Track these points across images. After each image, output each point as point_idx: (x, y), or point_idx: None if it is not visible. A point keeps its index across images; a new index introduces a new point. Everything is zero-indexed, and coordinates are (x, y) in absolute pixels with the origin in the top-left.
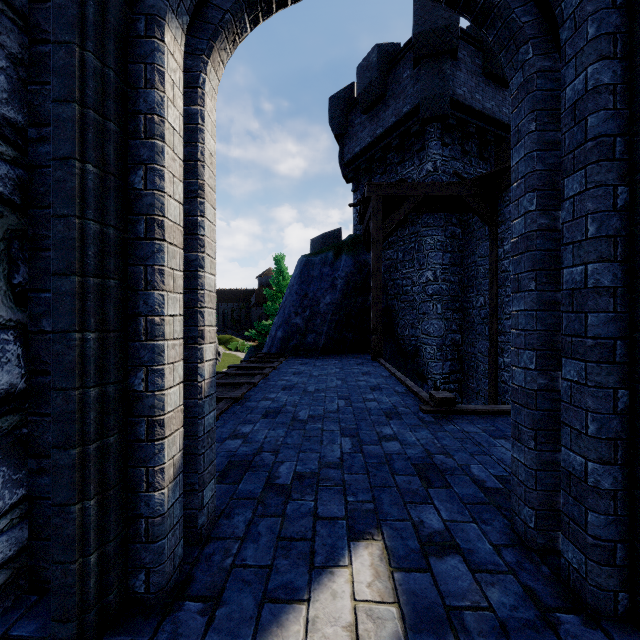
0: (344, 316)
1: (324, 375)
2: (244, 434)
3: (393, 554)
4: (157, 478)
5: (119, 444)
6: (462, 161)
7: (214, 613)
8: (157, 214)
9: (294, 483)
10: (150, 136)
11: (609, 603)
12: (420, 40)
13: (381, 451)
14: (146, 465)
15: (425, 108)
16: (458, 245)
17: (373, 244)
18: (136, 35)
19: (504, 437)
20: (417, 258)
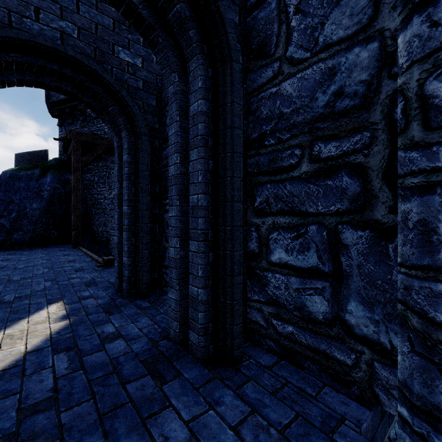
0: (50, 218)
1: (32, 259)
2: None
3: (67, 303)
4: None
5: None
6: None
7: None
8: None
9: (15, 299)
10: None
11: (130, 293)
12: None
13: (69, 282)
14: None
15: None
16: None
17: (74, 171)
18: None
19: None
20: (108, 182)
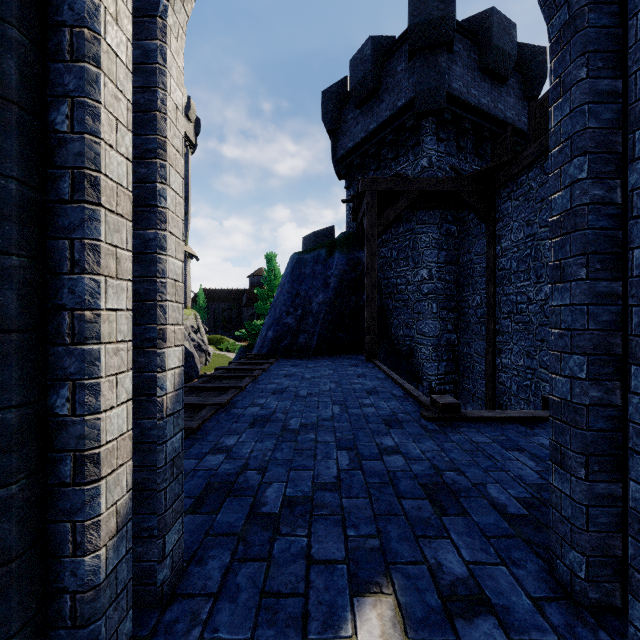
0: (337, 315)
1: (317, 377)
2: (227, 447)
3: (409, 616)
4: (88, 536)
5: (29, 492)
6: (457, 157)
7: None
8: (88, 167)
9: (283, 511)
10: (78, 57)
11: None
12: (415, 32)
13: (383, 467)
14: (72, 519)
15: (420, 102)
16: (453, 243)
17: (367, 241)
18: None
19: (517, 448)
20: (412, 256)
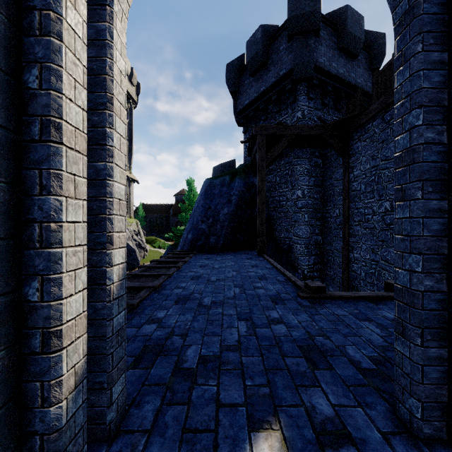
0: (237, 223)
1: (223, 267)
2: (159, 319)
3: (292, 447)
4: (53, 392)
5: (8, 360)
6: (322, 111)
7: None
8: (53, 115)
9: (199, 367)
10: (45, 33)
11: None
12: (293, 22)
13: (271, 333)
14: (41, 379)
15: (296, 72)
16: (320, 172)
17: (259, 170)
18: None
19: (367, 319)
20: (290, 181)
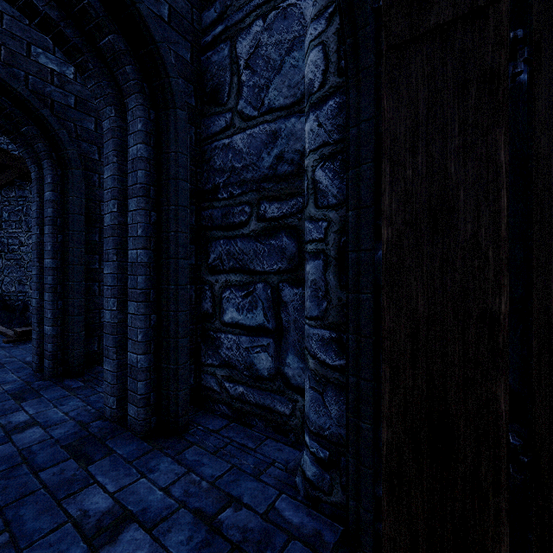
0: None
1: None
2: None
3: None
4: None
5: None
6: None
7: None
8: None
9: None
10: None
11: (55, 372)
12: None
13: None
14: None
15: None
16: None
17: None
18: None
19: None
20: (26, 221)
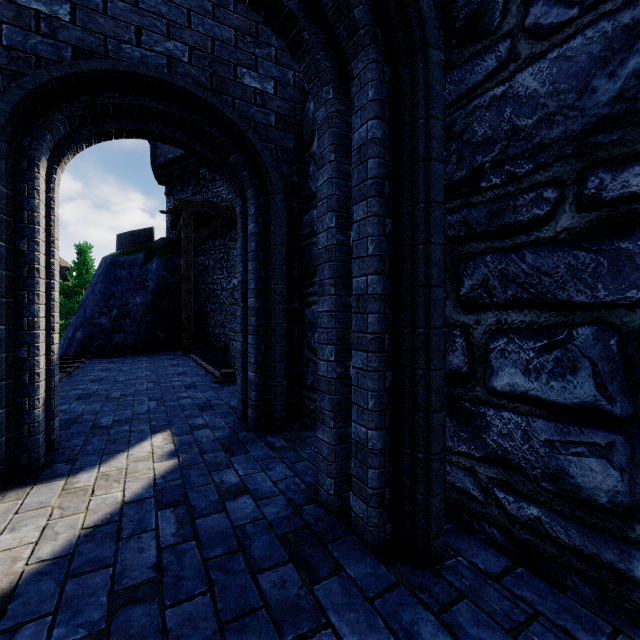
0: (156, 316)
1: (134, 369)
2: (62, 410)
3: (175, 433)
4: (36, 402)
5: (13, 385)
6: None
7: (75, 463)
8: (36, 264)
9: (114, 424)
10: (31, 223)
11: (258, 424)
12: None
13: (178, 404)
14: (29, 396)
15: None
16: None
17: (184, 253)
18: (21, 168)
19: None
20: (226, 267)
